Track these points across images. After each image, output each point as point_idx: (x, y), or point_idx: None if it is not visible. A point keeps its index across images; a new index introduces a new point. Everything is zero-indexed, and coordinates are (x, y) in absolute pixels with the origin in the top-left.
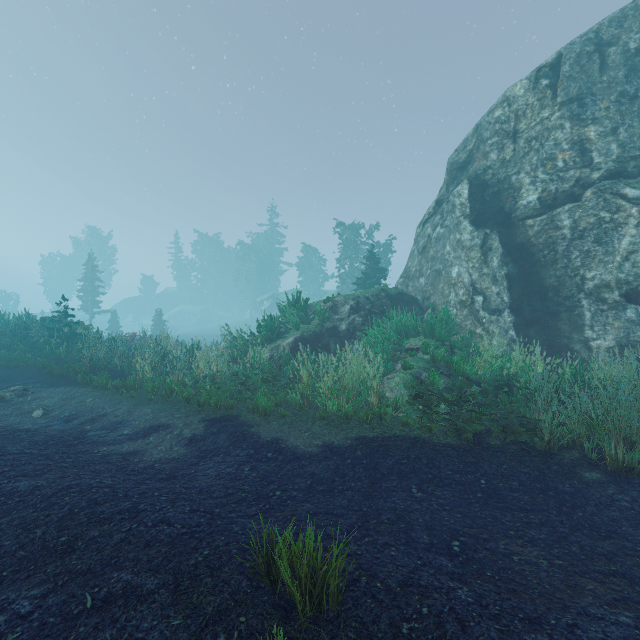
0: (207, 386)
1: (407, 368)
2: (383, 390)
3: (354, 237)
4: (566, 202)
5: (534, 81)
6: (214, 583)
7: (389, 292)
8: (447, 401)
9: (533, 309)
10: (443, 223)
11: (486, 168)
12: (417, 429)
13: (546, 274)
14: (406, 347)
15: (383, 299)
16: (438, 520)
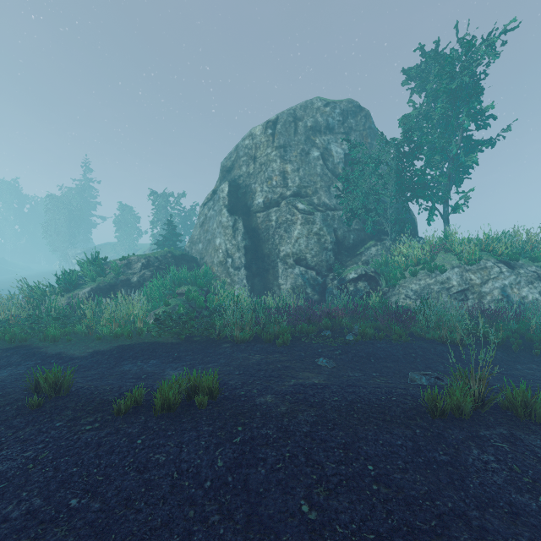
0: (2, 328)
1: (167, 305)
2: (145, 319)
3: (165, 203)
4: (275, 206)
5: (265, 128)
6: (5, 399)
7: (175, 253)
8: (172, 320)
9: (258, 267)
10: (214, 208)
11: (240, 176)
12: (160, 338)
13: (265, 247)
14: (178, 292)
15: (169, 258)
16: (143, 371)
